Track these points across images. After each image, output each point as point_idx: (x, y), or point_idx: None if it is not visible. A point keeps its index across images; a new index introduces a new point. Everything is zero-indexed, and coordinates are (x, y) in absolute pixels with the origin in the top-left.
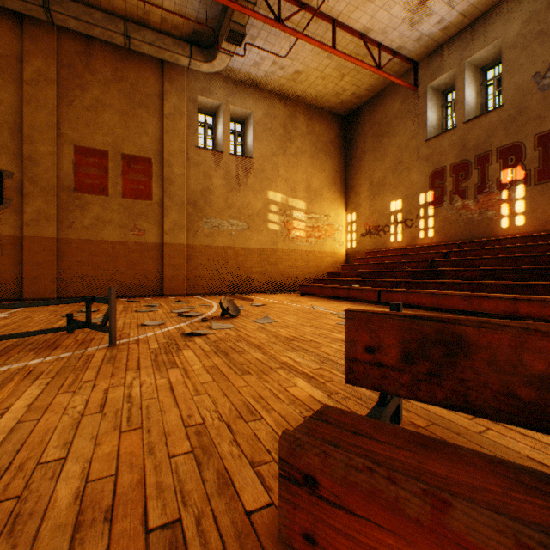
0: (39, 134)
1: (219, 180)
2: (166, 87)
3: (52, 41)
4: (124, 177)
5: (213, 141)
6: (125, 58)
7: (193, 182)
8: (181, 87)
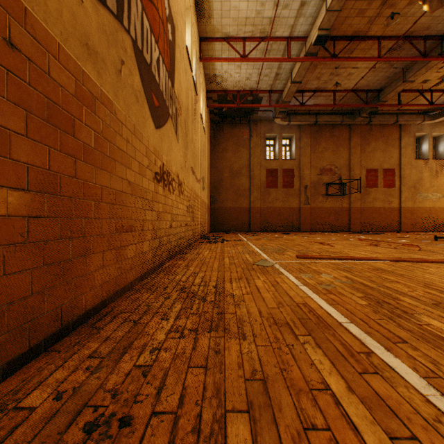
0: (354, 167)
1: (426, 173)
2: (401, 134)
3: (359, 129)
4: (383, 179)
5: (415, 152)
6: (383, 126)
7: (413, 176)
8: (408, 132)
